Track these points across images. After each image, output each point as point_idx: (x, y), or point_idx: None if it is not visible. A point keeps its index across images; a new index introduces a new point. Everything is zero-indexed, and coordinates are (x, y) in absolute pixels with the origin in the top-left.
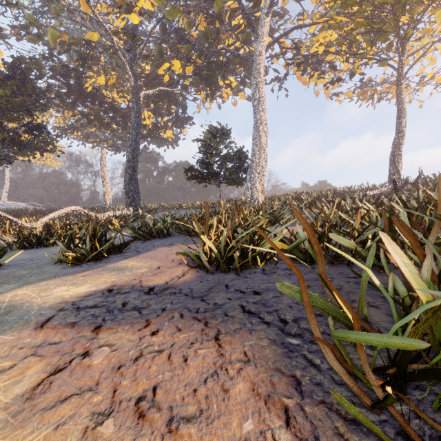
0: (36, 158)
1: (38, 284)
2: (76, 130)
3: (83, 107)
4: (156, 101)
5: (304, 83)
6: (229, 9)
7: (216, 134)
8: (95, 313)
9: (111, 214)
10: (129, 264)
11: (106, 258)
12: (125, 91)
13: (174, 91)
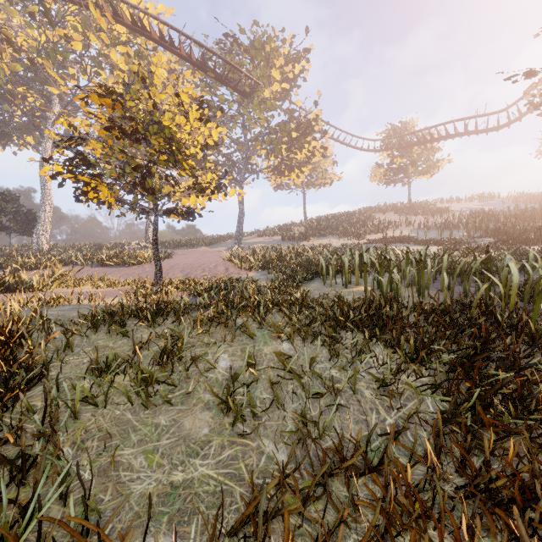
0: None
1: None
2: None
3: None
4: None
5: None
6: (22, 94)
7: (5, 199)
8: None
9: None
10: None
11: None
12: None
13: None
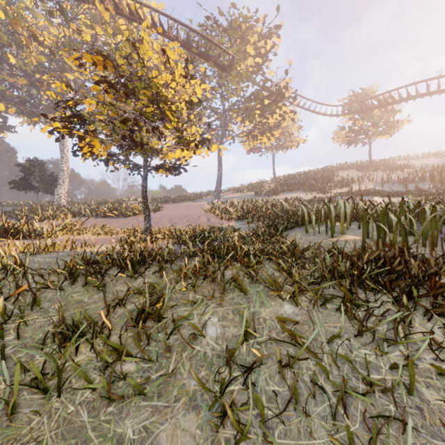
0: None
1: None
2: None
3: None
4: None
5: None
6: (47, 81)
7: (33, 164)
8: None
9: None
10: None
11: None
12: None
13: None
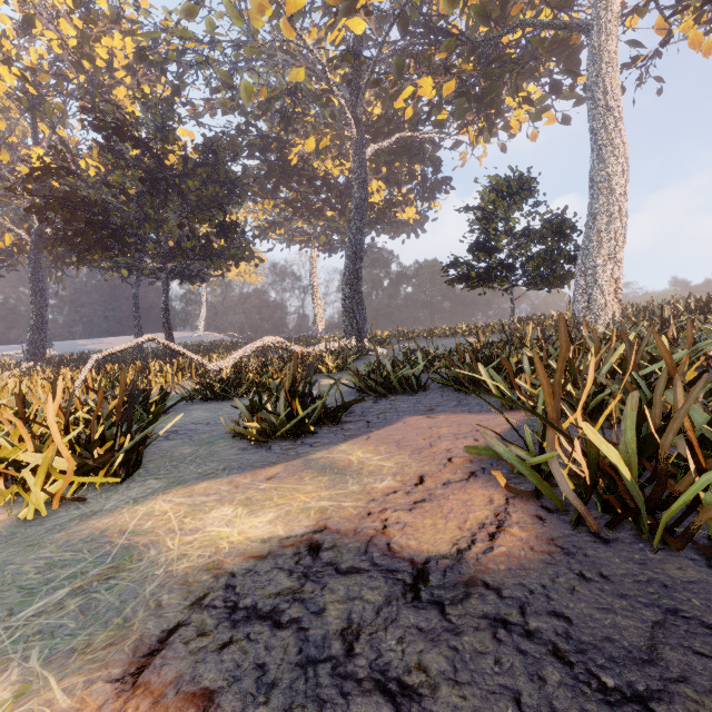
0: (230, 270)
1: (193, 487)
2: (279, 227)
3: (287, 191)
4: (391, 161)
5: (710, 52)
6: None
7: (505, 191)
8: (267, 661)
9: (324, 348)
10: (354, 458)
11: (312, 434)
12: (344, 157)
13: (421, 136)
